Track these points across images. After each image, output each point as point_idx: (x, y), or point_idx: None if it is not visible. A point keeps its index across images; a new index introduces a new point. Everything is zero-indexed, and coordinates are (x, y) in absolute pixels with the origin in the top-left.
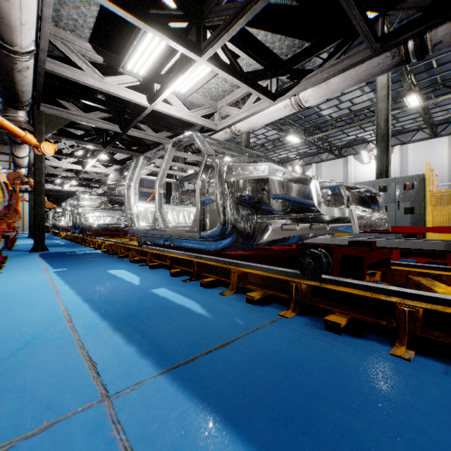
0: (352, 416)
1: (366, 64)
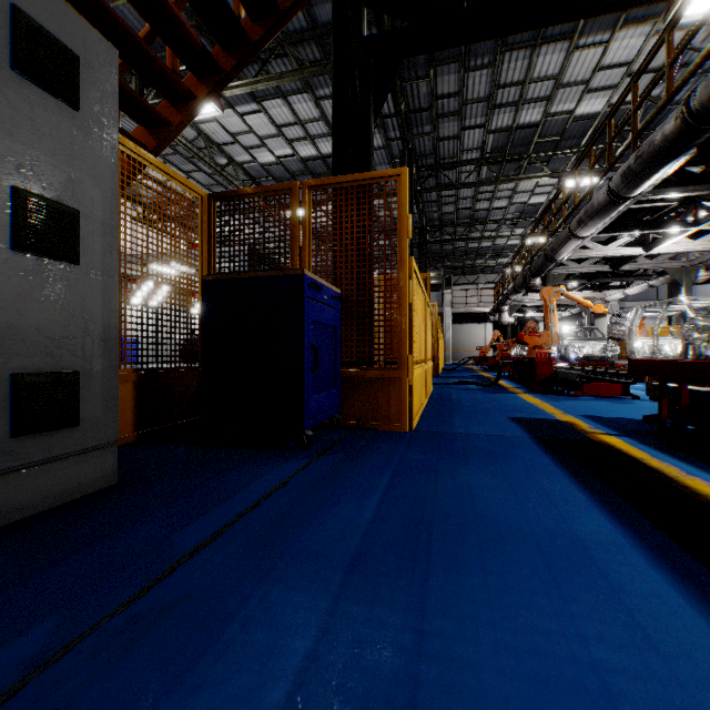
0: None
1: None
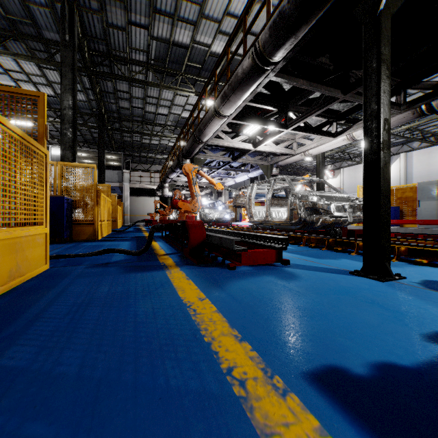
0: (327, 256)
1: (396, 117)
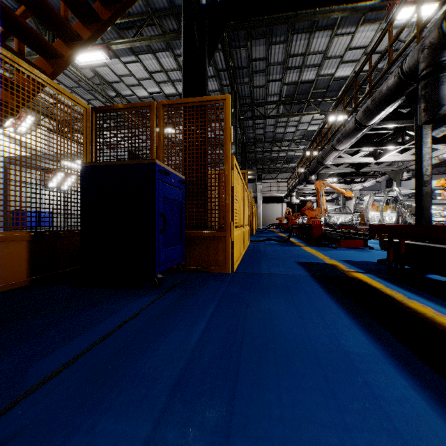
0: None
1: None
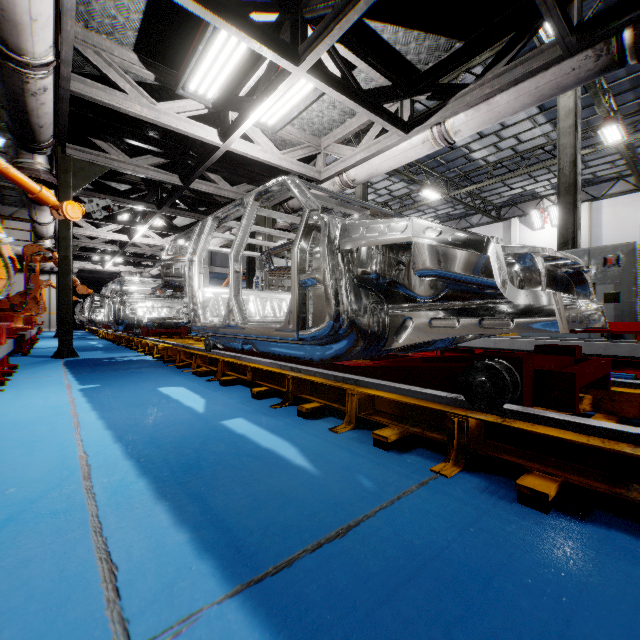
0: None
1: (553, 71)
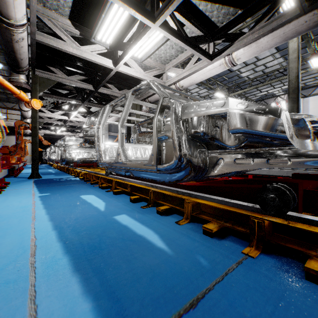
0: None
1: (294, 23)
